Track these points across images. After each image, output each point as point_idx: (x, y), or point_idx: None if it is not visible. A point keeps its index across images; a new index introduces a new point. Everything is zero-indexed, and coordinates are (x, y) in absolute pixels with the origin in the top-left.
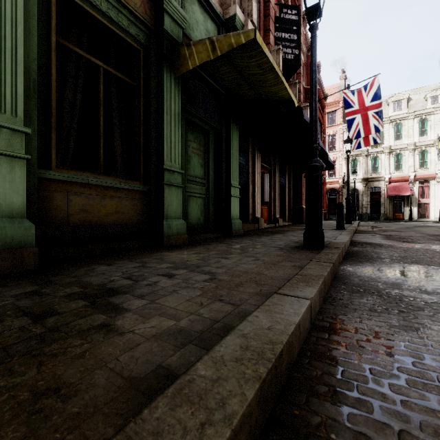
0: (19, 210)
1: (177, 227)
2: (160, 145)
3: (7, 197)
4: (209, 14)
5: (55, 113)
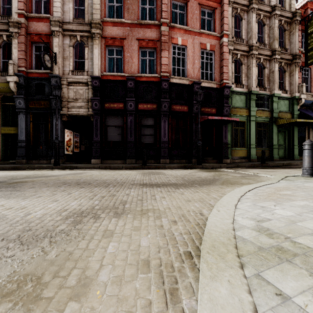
0: (255, 154)
1: (276, 157)
2: (272, 140)
3: (254, 153)
4: (285, 99)
5: (256, 140)
